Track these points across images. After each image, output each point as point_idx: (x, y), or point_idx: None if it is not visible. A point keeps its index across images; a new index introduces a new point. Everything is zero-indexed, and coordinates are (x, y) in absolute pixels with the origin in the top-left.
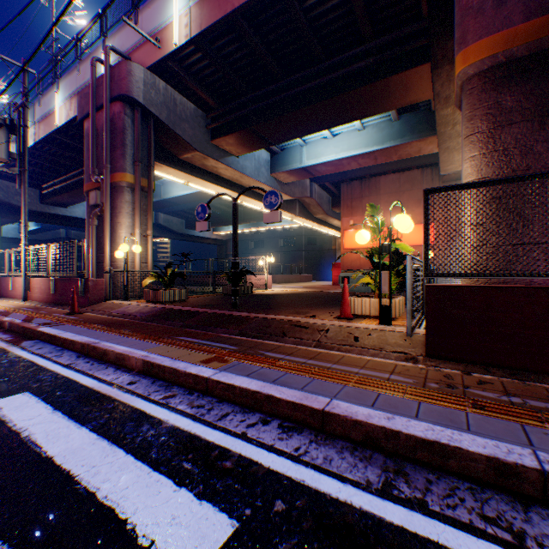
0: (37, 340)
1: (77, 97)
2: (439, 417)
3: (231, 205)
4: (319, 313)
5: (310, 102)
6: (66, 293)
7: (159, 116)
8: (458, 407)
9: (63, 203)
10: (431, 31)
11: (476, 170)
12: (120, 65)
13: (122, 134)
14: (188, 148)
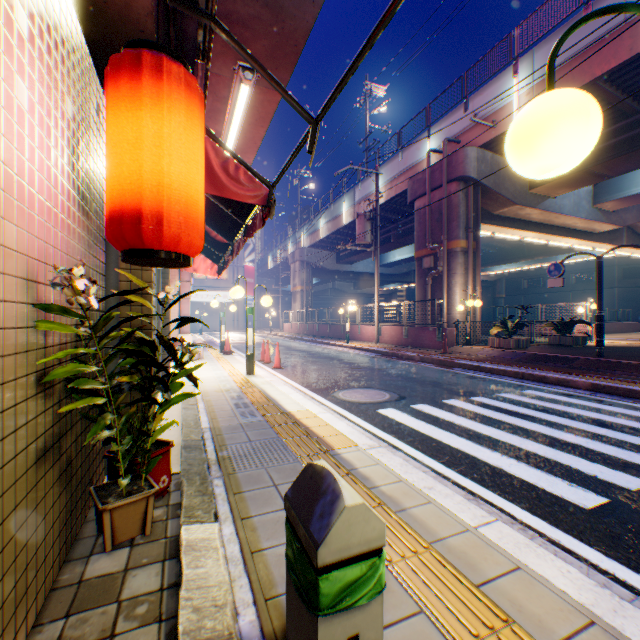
0: (459, 368)
1: (397, 179)
2: None
3: (511, 241)
4: None
5: None
6: (418, 338)
7: (485, 184)
8: None
9: (352, 261)
10: None
11: None
12: (456, 153)
13: (456, 208)
14: (505, 204)
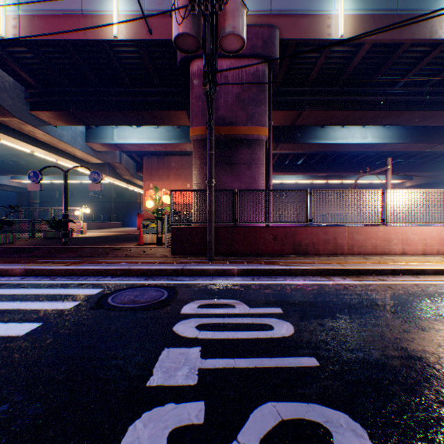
0: None
1: None
2: (165, 265)
3: (39, 157)
4: (127, 244)
5: (121, 109)
6: None
7: None
8: (172, 263)
9: None
10: (186, 102)
11: (197, 179)
12: None
13: None
14: (6, 114)
